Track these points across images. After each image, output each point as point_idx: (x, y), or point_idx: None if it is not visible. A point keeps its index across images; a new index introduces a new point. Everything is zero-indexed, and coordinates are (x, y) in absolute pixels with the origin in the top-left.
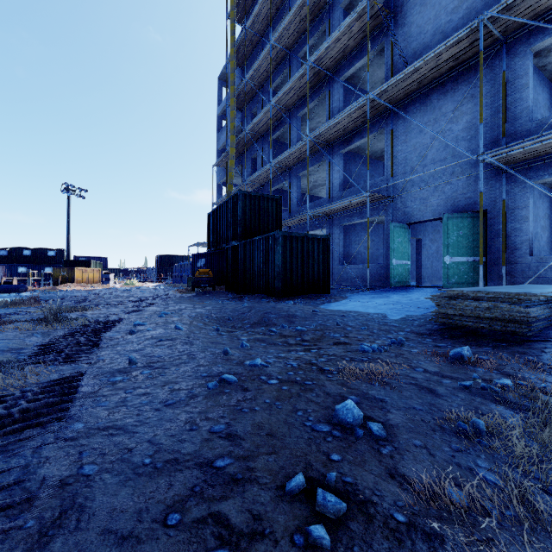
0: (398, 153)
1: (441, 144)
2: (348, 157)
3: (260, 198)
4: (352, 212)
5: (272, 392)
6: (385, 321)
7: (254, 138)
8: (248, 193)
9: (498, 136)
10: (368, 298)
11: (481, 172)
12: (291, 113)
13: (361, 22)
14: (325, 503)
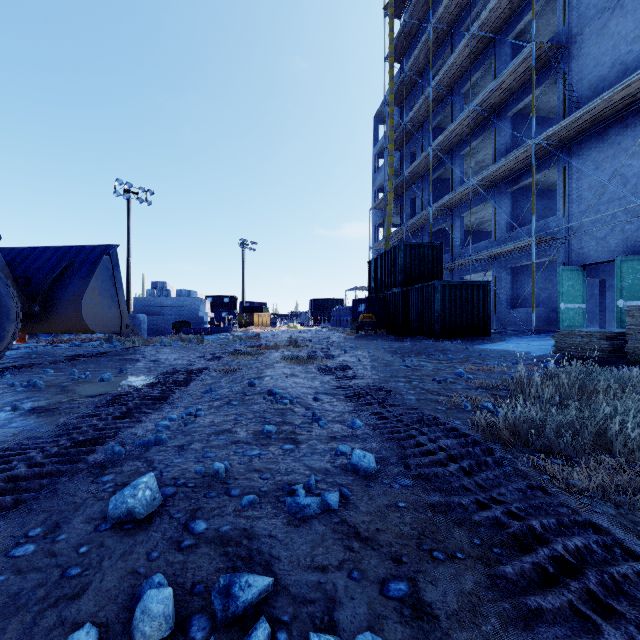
0: (571, 191)
1: (620, 181)
2: (518, 193)
3: (420, 247)
4: (520, 254)
5: (429, 370)
6: (524, 355)
7: (413, 179)
8: (409, 243)
9: None
10: (526, 341)
11: None
12: (453, 152)
13: (528, 63)
14: (443, 379)
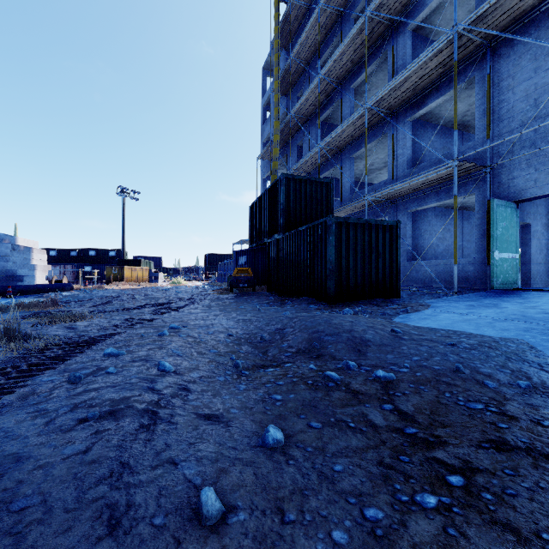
0: (497, 105)
1: None
2: (417, 127)
3: (307, 183)
4: (425, 193)
5: None
6: (546, 361)
7: (300, 122)
8: (293, 177)
9: None
10: (465, 308)
11: None
12: (342, 86)
13: None
14: None
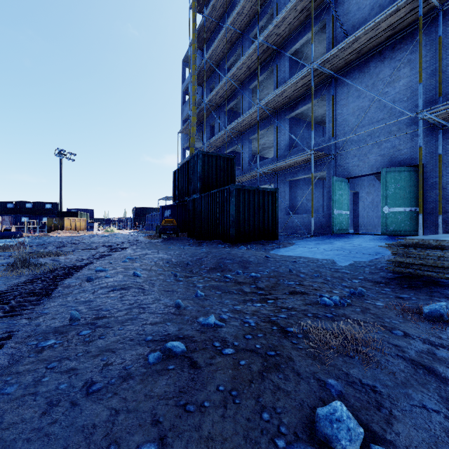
0: (338, 116)
1: (378, 106)
2: (293, 122)
3: (217, 158)
4: (296, 169)
5: (226, 371)
6: (335, 267)
7: (212, 108)
8: (207, 153)
9: (434, 97)
10: (314, 244)
11: (421, 128)
12: (243, 86)
13: (305, 2)
14: None
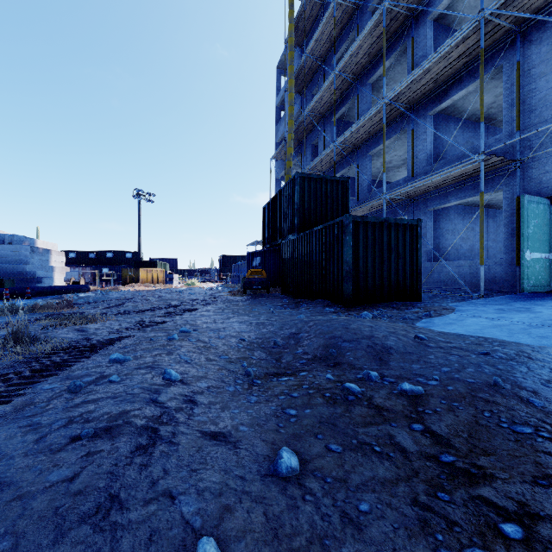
0: (528, 94)
1: None
2: (439, 121)
3: (322, 181)
4: (447, 190)
5: None
6: None
7: (315, 120)
8: (308, 176)
9: None
10: (495, 312)
11: None
12: (359, 81)
13: None
14: None
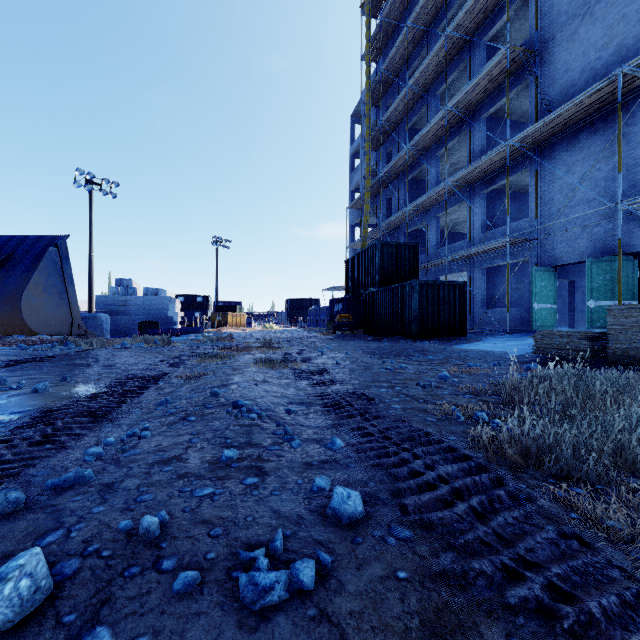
0: (543, 193)
1: (589, 184)
2: (492, 195)
3: (397, 246)
4: (494, 255)
5: (411, 373)
6: (502, 356)
7: (390, 179)
8: (386, 243)
9: None
10: (502, 341)
11: (619, 220)
12: (429, 152)
13: (502, 65)
14: (427, 384)
